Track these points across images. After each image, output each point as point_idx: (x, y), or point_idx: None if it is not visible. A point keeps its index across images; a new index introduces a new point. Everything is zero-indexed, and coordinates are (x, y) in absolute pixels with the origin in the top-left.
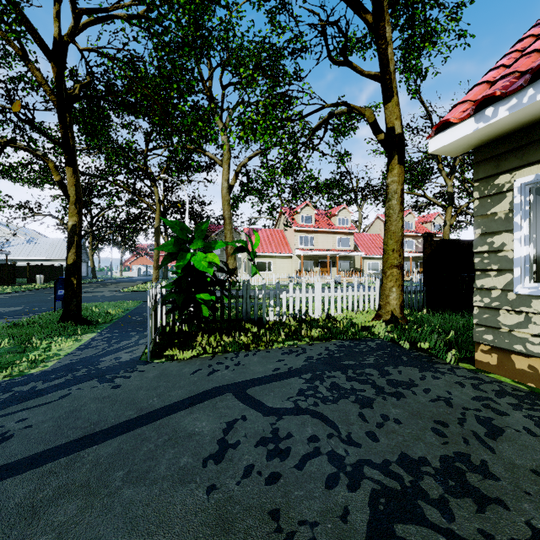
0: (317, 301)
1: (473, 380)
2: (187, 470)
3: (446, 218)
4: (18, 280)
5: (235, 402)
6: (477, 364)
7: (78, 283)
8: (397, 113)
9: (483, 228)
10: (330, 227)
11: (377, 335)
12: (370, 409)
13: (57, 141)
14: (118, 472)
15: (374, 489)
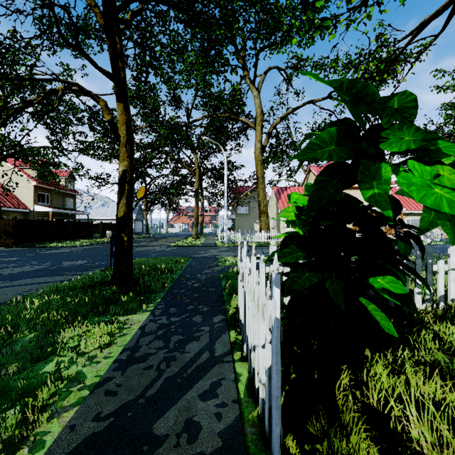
0: None
1: None
2: None
3: None
4: (95, 235)
5: None
6: None
7: (129, 241)
8: None
9: None
10: None
11: None
12: None
13: (107, 72)
14: None
15: None
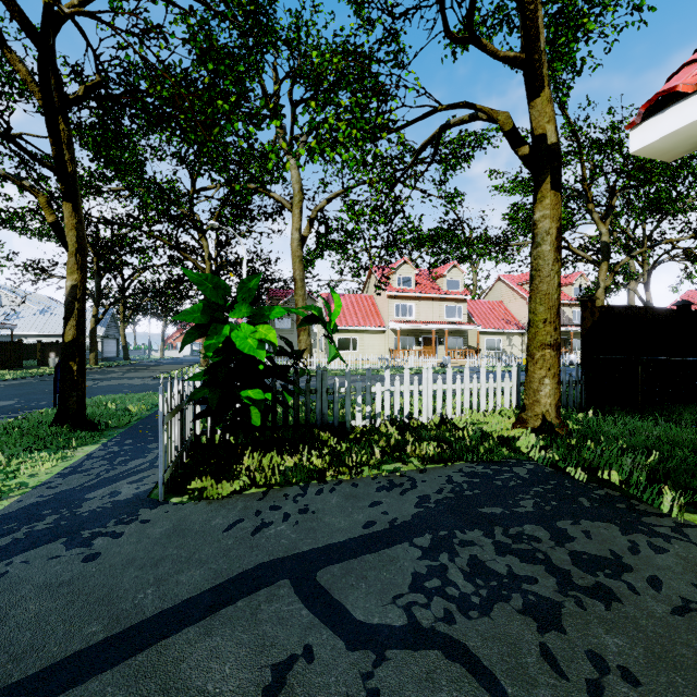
0: (427, 397)
1: None
2: None
3: (600, 278)
4: (27, 362)
5: (294, 604)
6: None
7: (80, 370)
8: (550, 113)
9: None
10: (436, 292)
11: (526, 454)
12: (561, 635)
13: (50, 164)
14: None
15: None
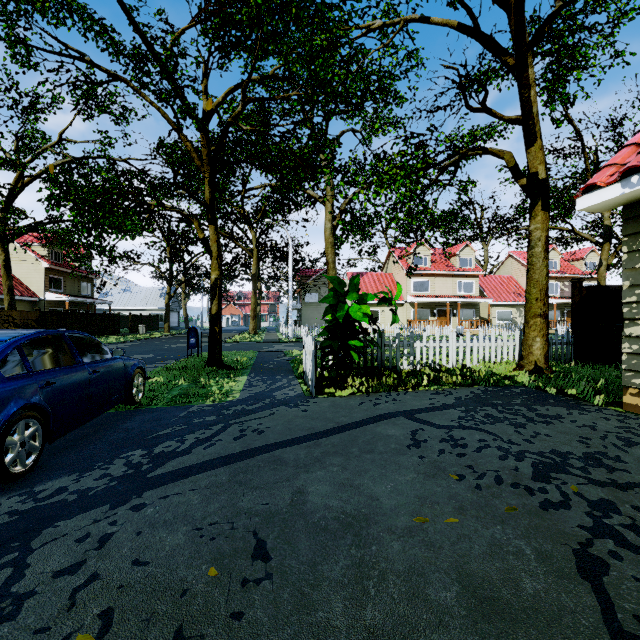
0: (452, 351)
1: (619, 416)
2: (399, 450)
3: (602, 257)
4: (120, 330)
5: (409, 421)
6: (625, 406)
7: (220, 332)
8: (541, 157)
9: (631, 280)
10: (449, 269)
11: (521, 383)
12: (524, 429)
13: (203, 202)
14: (353, 449)
15: (534, 461)
